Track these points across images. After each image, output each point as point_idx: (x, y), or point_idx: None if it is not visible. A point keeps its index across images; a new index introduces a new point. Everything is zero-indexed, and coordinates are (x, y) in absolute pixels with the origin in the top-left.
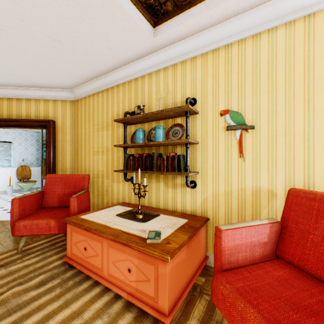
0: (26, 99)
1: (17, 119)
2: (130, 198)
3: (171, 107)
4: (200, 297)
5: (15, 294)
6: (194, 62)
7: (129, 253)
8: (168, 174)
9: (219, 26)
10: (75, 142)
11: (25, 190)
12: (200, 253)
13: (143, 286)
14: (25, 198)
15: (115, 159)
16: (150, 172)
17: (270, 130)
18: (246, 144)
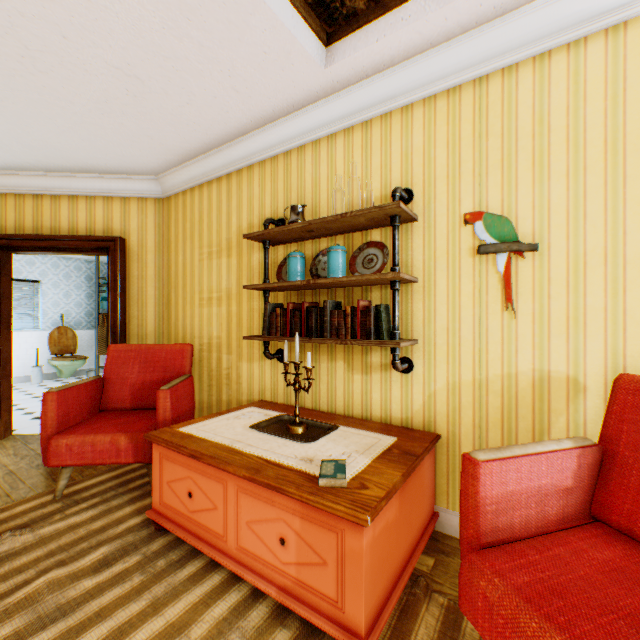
0: (68, 196)
1: (52, 235)
2: (276, 393)
3: (360, 208)
4: (428, 600)
5: (53, 584)
6: (407, 116)
7: (283, 506)
8: (356, 344)
9: (463, 40)
10: (164, 280)
11: (66, 374)
12: (423, 507)
13: (311, 574)
14: (68, 391)
15: (245, 313)
16: (317, 340)
17: (571, 253)
18: (520, 281)
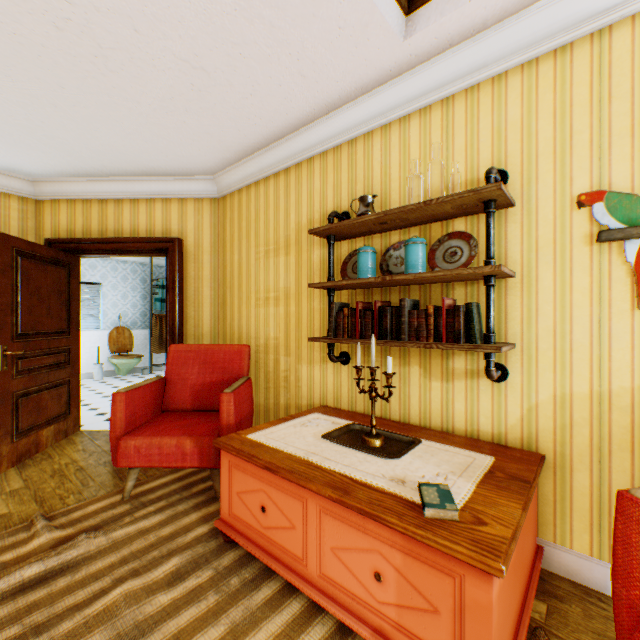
0: (130, 200)
1: (116, 238)
2: (339, 398)
3: (440, 196)
4: None
5: (129, 597)
6: (500, 86)
7: (378, 536)
8: (443, 348)
9: None
10: (220, 281)
11: (123, 372)
12: (529, 542)
13: (416, 621)
14: (135, 391)
15: (304, 314)
16: (395, 343)
17: None
18: None
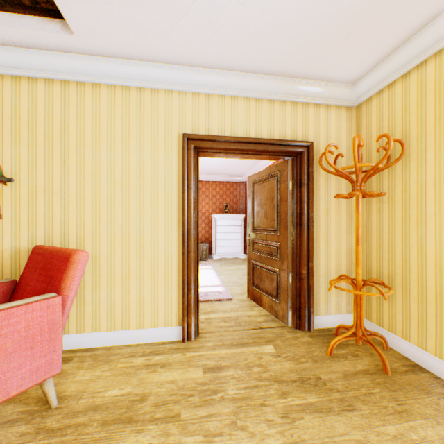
0: None
1: None
2: None
3: None
4: None
5: None
6: None
7: None
8: None
9: None
10: None
11: None
12: None
13: None
14: None
15: None
16: None
17: (31, 185)
18: (6, 198)
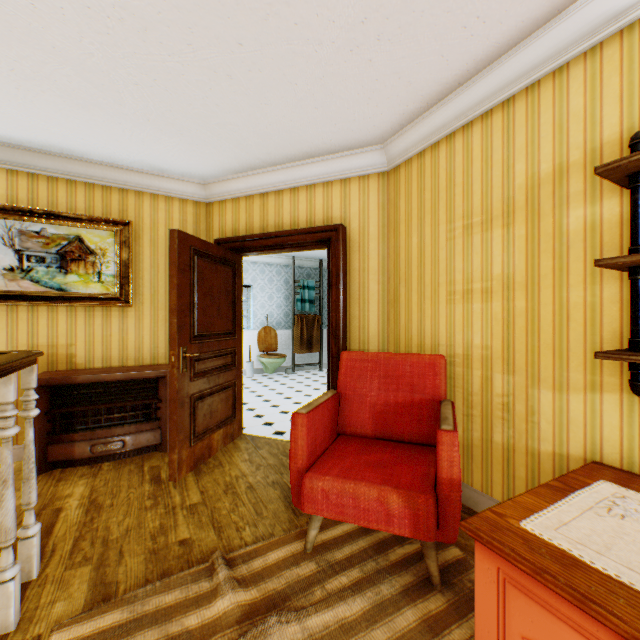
0: (289, 189)
1: (276, 232)
2: (634, 456)
3: None
4: None
5: None
6: None
7: None
8: None
9: None
10: (389, 273)
11: (270, 370)
12: None
13: None
14: (314, 412)
15: (545, 312)
16: None
17: None
18: None
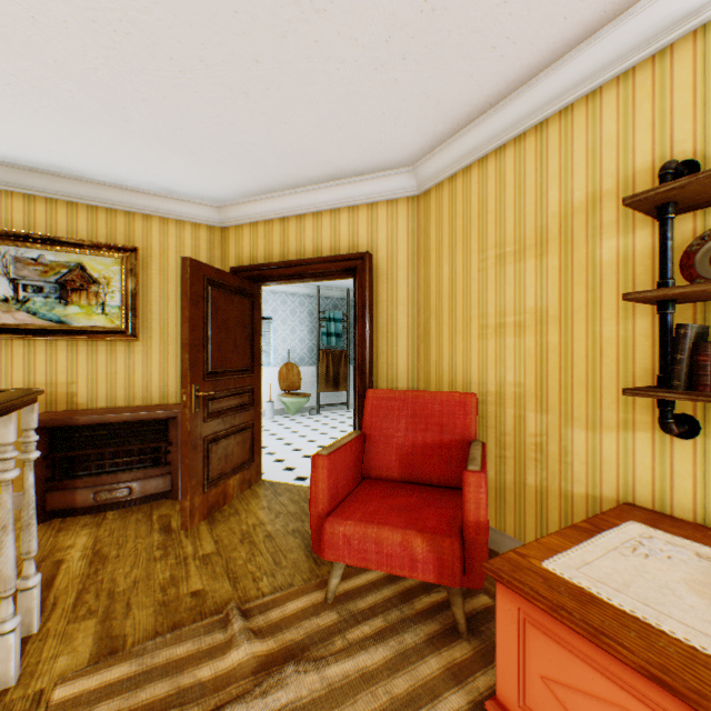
0: (312, 214)
1: (298, 260)
2: (666, 496)
3: None
4: None
5: None
6: None
7: None
8: None
9: None
10: (419, 305)
11: (292, 411)
12: None
13: None
14: (336, 453)
15: (578, 347)
16: None
17: None
18: None
